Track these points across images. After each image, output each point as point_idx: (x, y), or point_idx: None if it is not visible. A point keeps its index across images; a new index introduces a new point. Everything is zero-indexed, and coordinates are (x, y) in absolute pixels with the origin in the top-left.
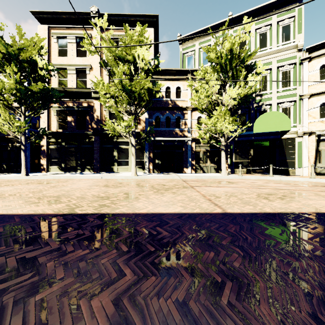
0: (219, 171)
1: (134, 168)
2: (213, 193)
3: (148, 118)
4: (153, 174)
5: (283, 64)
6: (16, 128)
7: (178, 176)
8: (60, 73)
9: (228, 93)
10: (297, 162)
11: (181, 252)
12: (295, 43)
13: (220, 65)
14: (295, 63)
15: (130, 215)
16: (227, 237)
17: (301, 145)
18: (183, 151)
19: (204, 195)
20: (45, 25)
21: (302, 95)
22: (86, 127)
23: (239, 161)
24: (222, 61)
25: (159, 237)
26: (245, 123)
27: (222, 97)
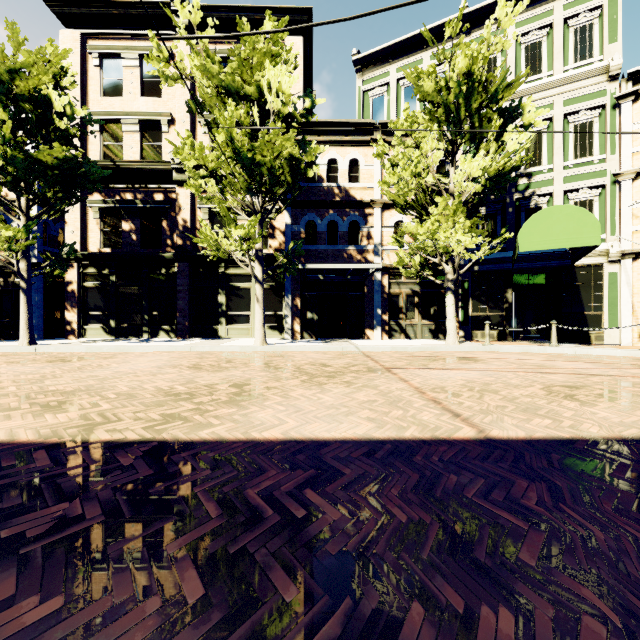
0: (440, 335)
1: (260, 328)
2: (439, 385)
3: (290, 225)
4: (301, 343)
5: (576, 109)
6: (8, 242)
7: (355, 347)
8: (106, 130)
9: (462, 168)
10: (608, 317)
11: (392, 607)
12: (603, 64)
13: (445, 108)
14: (604, 106)
15: (235, 445)
16: (527, 531)
17: (616, 281)
18: (364, 293)
19: (420, 390)
20: (75, 30)
21: (620, 174)
22: (161, 243)
23: (482, 314)
24: (449, 99)
25: (314, 531)
26: (494, 234)
27: (447, 179)
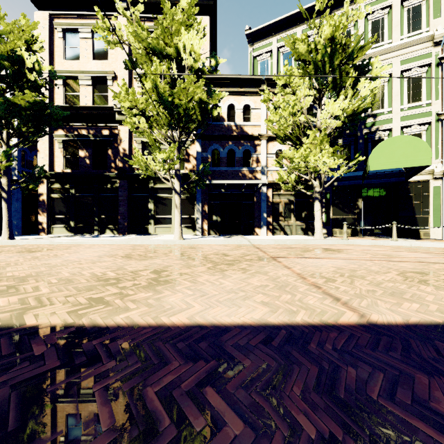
0: (309, 232)
1: (178, 227)
2: (315, 271)
3: (200, 152)
4: (208, 238)
5: (409, 67)
6: None
7: (248, 241)
8: (68, 84)
9: (326, 109)
10: (433, 219)
11: None
12: (429, 33)
13: (314, 65)
14: (430, 65)
15: (144, 331)
16: None
17: (439, 193)
18: (254, 202)
19: (301, 276)
20: (45, 12)
21: (442, 114)
22: (107, 166)
23: (340, 217)
24: (317, 58)
25: None
26: (348, 159)
27: (314, 119)
